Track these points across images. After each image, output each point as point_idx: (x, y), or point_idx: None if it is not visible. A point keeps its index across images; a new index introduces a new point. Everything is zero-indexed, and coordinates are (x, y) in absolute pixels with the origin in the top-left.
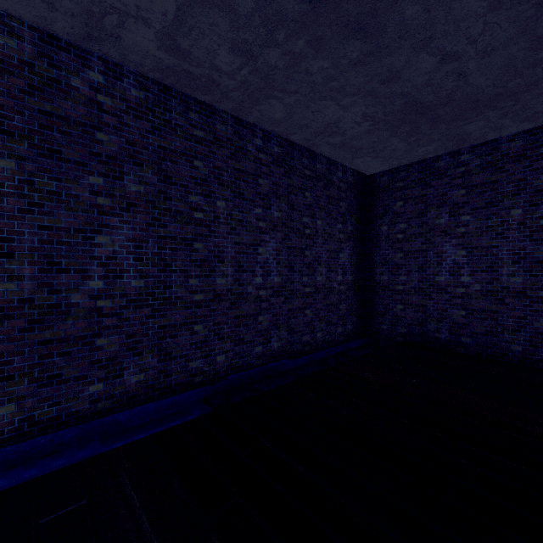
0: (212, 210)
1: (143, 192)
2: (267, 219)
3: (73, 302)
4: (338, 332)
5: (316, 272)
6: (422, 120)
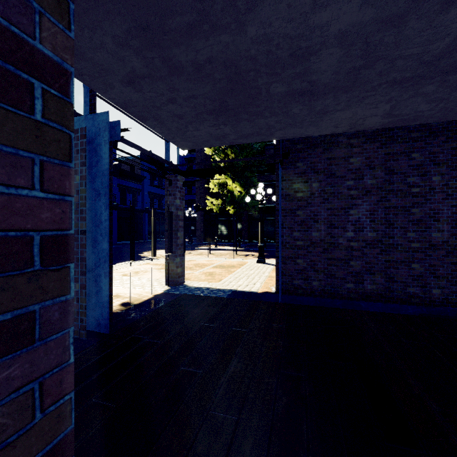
0: (427, 185)
1: (375, 183)
2: None
3: (339, 242)
4: None
5: None
6: None
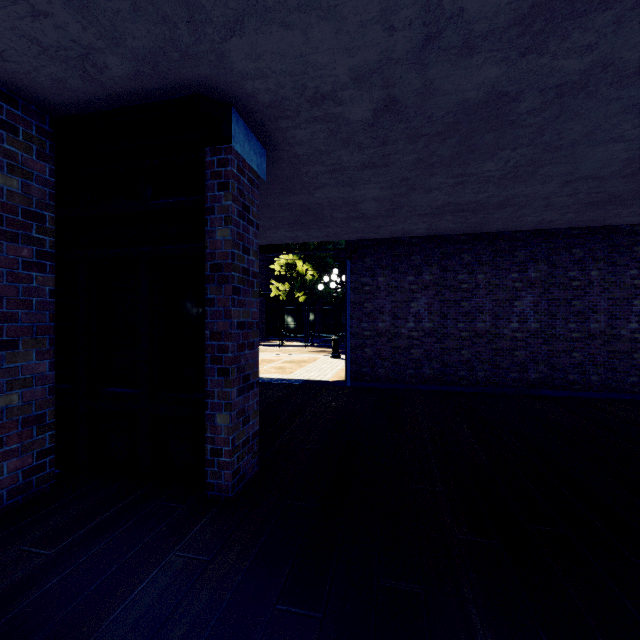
0: (474, 281)
1: (432, 279)
2: (523, 280)
3: (402, 332)
4: (629, 381)
5: (588, 320)
6: (616, 202)
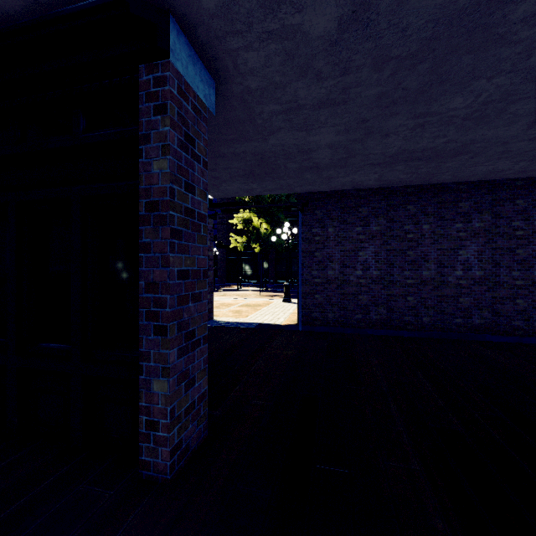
0: (419, 232)
1: (379, 229)
2: (468, 230)
3: (351, 279)
4: None
5: (532, 268)
6: None
